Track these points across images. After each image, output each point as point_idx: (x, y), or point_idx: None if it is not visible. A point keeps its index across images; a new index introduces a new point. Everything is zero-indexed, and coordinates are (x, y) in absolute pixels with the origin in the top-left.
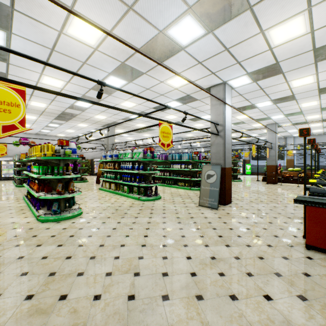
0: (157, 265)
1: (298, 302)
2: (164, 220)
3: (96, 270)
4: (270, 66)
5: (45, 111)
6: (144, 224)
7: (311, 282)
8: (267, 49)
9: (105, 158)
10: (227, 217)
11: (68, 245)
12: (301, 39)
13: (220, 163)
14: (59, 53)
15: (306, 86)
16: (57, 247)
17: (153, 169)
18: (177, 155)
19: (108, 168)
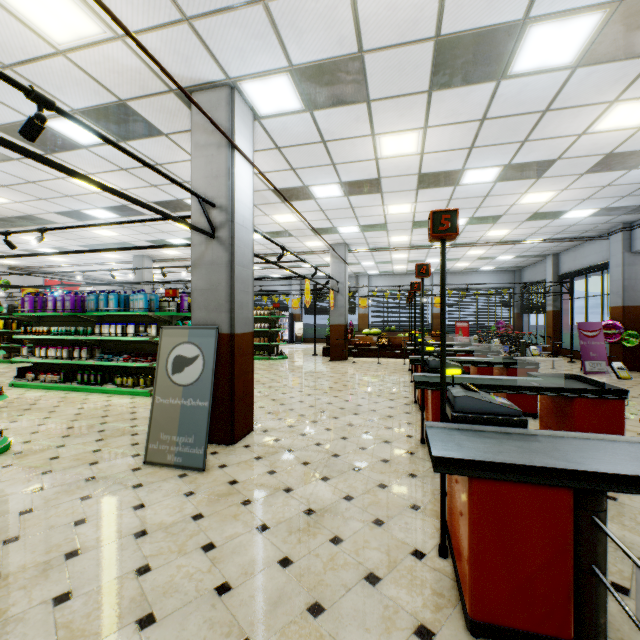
0: None
1: None
2: None
3: None
4: (345, 61)
5: None
6: None
7: None
8: None
9: None
10: (226, 505)
11: None
12: None
13: (221, 322)
14: None
15: (402, 161)
16: None
17: None
18: (113, 298)
19: None
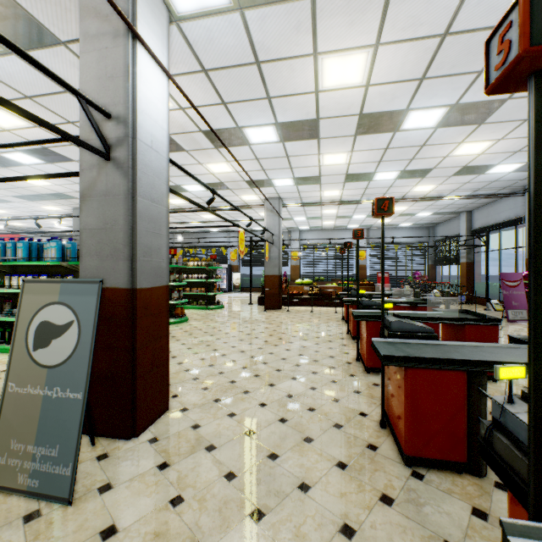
0: None
1: None
2: None
3: None
4: None
5: None
6: None
7: None
8: None
9: None
10: None
11: None
12: None
13: (117, 272)
14: None
15: (345, 96)
16: None
17: None
18: (22, 246)
19: None
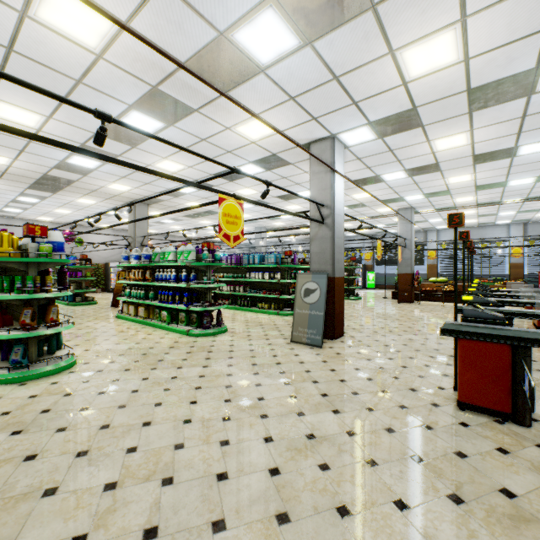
0: (208, 459)
1: (450, 509)
2: (229, 370)
3: (85, 481)
4: (404, 113)
5: (8, 171)
6: (192, 379)
7: (469, 469)
8: (399, 83)
9: (128, 260)
10: (337, 360)
11: (35, 430)
12: (451, 72)
13: (327, 270)
14: (25, 57)
15: (456, 150)
16: (10, 437)
17: (213, 280)
18: (257, 257)
19: (132, 280)
